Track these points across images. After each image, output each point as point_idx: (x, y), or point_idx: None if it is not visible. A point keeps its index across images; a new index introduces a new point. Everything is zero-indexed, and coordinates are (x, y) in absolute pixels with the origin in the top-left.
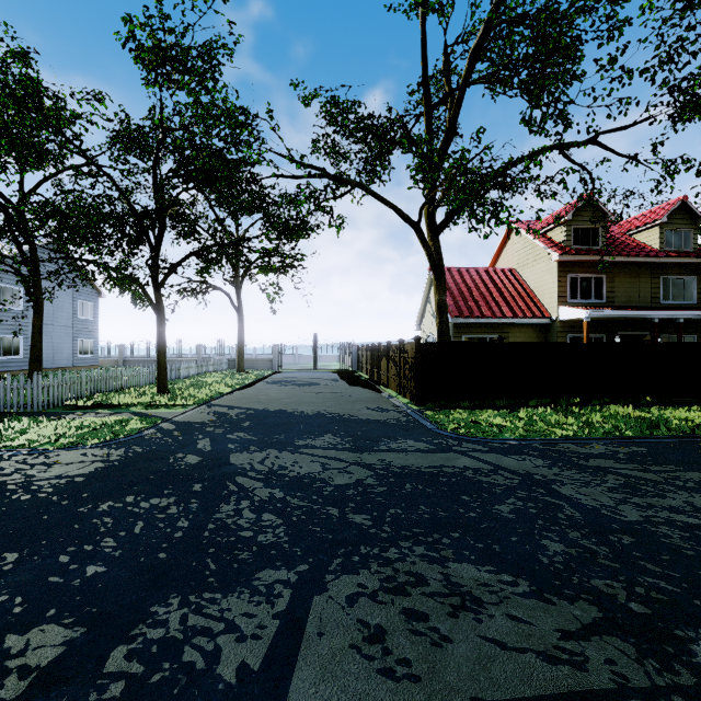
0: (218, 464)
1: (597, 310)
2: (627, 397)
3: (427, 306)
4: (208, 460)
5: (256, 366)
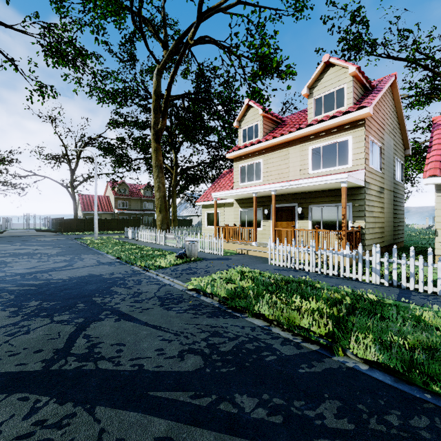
0: (16, 237)
1: (120, 211)
2: (118, 230)
3: (79, 206)
4: (13, 237)
5: None
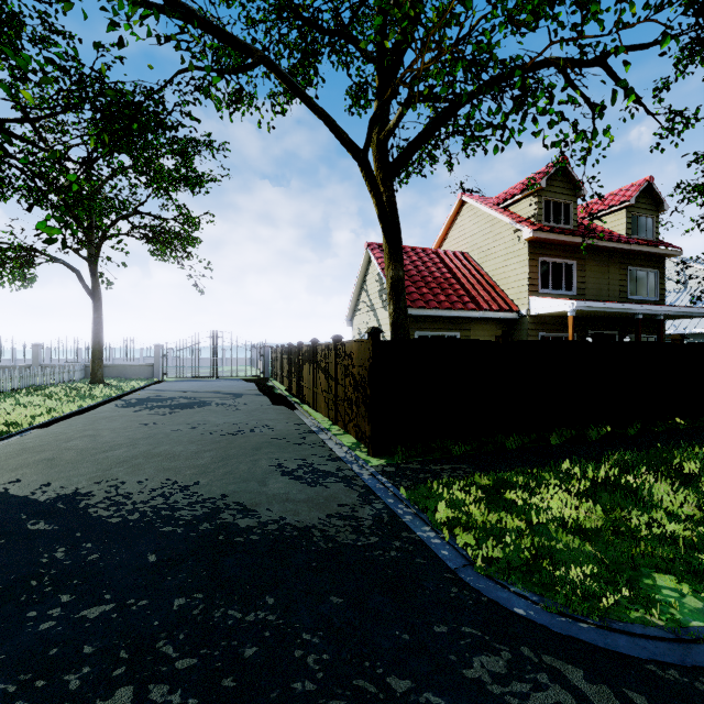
0: None
1: (585, 301)
2: (654, 419)
3: (362, 295)
4: None
5: (129, 374)
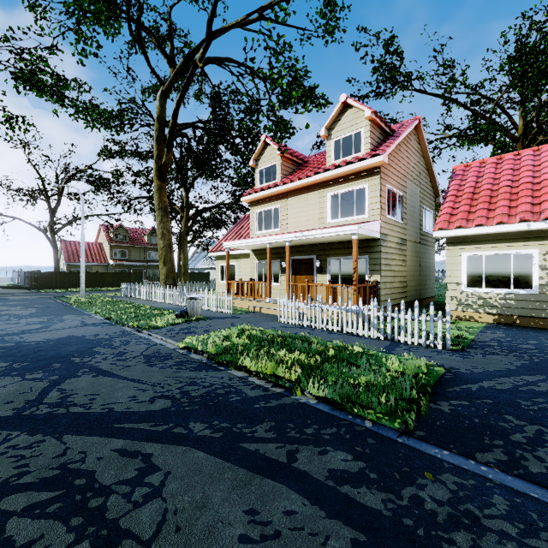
0: None
1: (117, 262)
2: (114, 286)
3: (61, 255)
4: None
5: None
